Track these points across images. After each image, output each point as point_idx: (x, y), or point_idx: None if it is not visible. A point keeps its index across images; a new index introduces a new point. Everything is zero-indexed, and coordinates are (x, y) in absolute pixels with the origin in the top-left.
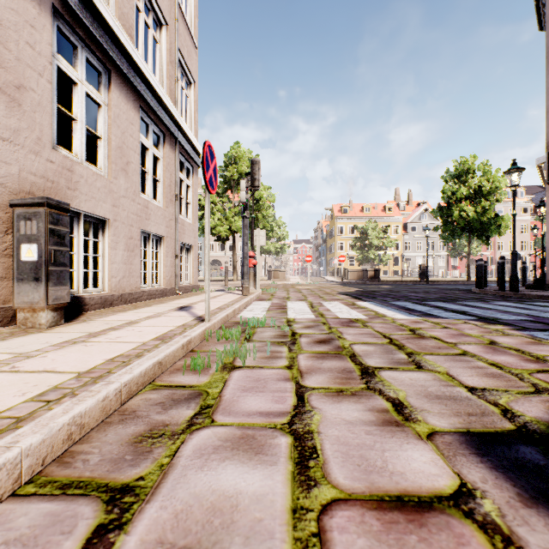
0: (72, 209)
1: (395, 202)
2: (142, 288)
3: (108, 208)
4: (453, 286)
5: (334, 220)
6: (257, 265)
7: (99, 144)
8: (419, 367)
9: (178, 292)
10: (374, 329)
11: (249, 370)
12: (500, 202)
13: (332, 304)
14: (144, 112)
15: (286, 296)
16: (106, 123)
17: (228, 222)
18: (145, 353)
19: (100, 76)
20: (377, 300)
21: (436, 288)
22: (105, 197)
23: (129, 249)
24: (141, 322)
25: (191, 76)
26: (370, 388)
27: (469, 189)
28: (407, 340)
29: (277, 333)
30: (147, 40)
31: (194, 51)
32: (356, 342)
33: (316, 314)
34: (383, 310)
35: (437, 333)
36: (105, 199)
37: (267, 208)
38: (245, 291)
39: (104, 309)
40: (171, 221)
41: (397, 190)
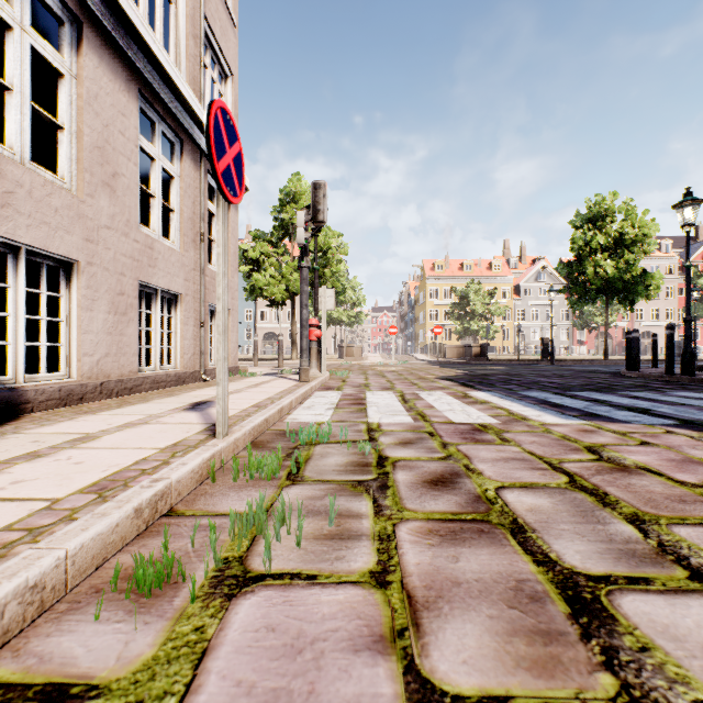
0: (0, 239)
1: (503, 257)
2: (143, 372)
3: (76, 242)
4: (589, 366)
5: (426, 281)
6: (323, 338)
7: (60, 138)
8: (696, 576)
9: (205, 378)
10: (524, 448)
11: (278, 591)
12: (648, 254)
13: (434, 395)
14: (147, 102)
15: (363, 382)
16: (74, 106)
17: (285, 281)
18: (17, 548)
19: (62, 27)
20: (499, 389)
21: (569, 370)
22: (69, 225)
23: (118, 310)
24: (102, 436)
25: (227, 66)
26: (636, 697)
27: (607, 237)
28: (601, 476)
29: (351, 458)
30: (168, 23)
31: (231, 29)
32: (506, 484)
33: (414, 414)
34: (518, 407)
35: (643, 457)
36: (69, 227)
37: (337, 263)
38: (304, 375)
39: (66, 407)
40: (193, 272)
41: (506, 242)
